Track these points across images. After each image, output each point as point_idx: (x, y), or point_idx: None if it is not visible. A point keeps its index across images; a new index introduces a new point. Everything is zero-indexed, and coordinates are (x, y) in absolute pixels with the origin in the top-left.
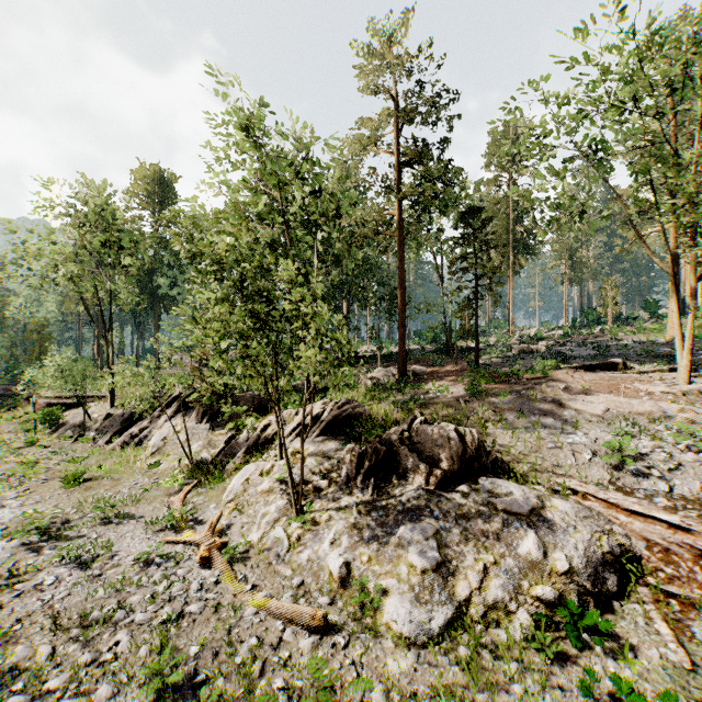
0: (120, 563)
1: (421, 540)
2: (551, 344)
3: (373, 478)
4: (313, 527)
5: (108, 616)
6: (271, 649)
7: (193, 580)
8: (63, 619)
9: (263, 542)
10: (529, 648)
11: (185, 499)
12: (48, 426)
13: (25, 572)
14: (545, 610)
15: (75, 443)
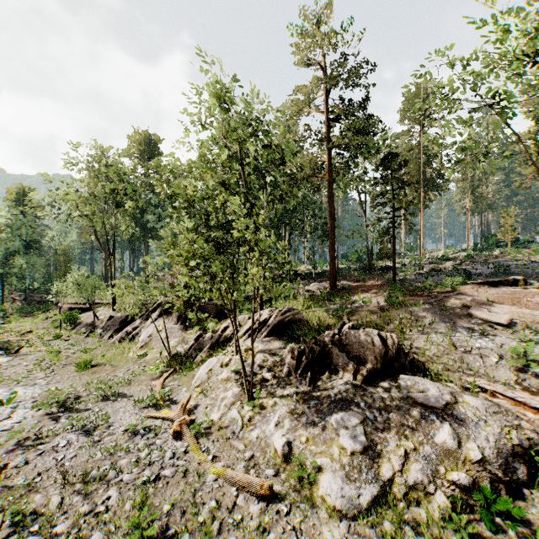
0: (114, 432)
1: (350, 426)
2: (456, 264)
3: (310, 372)
4: (261, 410)
5: (102, 475)
6: (227, 512)
7: (168, 449)
8: (70, 475)
9: (222, 421)
10: (446, 527)
11: (164, 383)
12: (69, 324)
13: (46, 435)
14: (460, 493)
15: (87, 337)
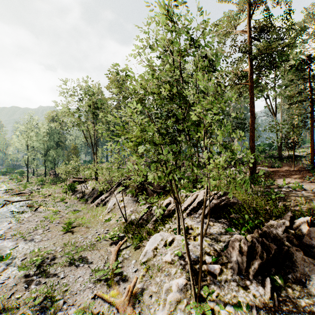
0: (65, 313)
1: None
2: None
3: (269, 279)
4: None
5: None
6: None
7: None
8: None
9: None
10: None
11: (119, 251)
12: (71, 191)
13: (11, 306)
14: None
15: (79, 201)
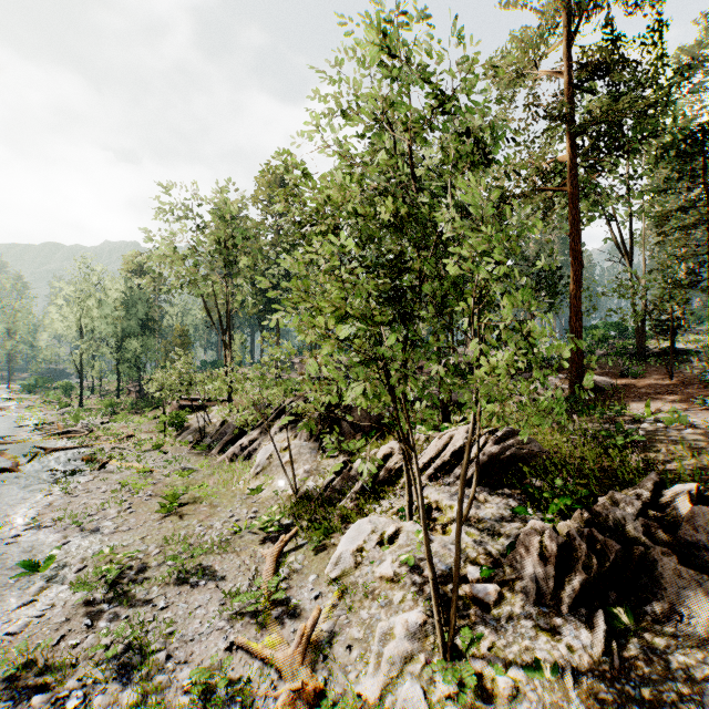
0: (171, 678)
1: None
2: None
3: (602, 613)
4: (480, 700)
5: None
6: None
7: None
8: None
9: (385, 705)
10: None
11: (280, 555)
12: (175, 428)
13: (60, 663)
14: None
15: (192, 450)
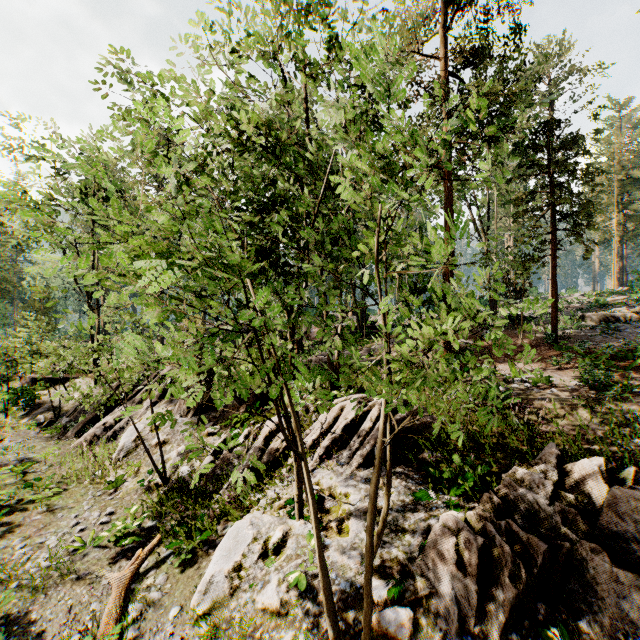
0: None
1: None
2: (636, 311)
3: None
4: None
5: None
6: None
7: None
8: None
9: None
10: None
11: (134, 579)
12: (23, 407)
13: None
14: None
15: (42, 432)
